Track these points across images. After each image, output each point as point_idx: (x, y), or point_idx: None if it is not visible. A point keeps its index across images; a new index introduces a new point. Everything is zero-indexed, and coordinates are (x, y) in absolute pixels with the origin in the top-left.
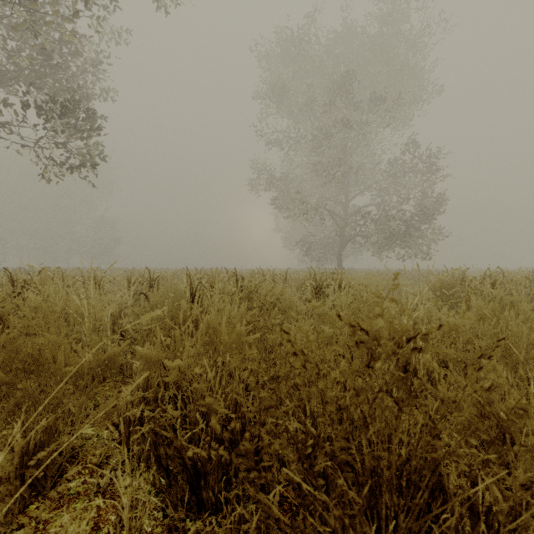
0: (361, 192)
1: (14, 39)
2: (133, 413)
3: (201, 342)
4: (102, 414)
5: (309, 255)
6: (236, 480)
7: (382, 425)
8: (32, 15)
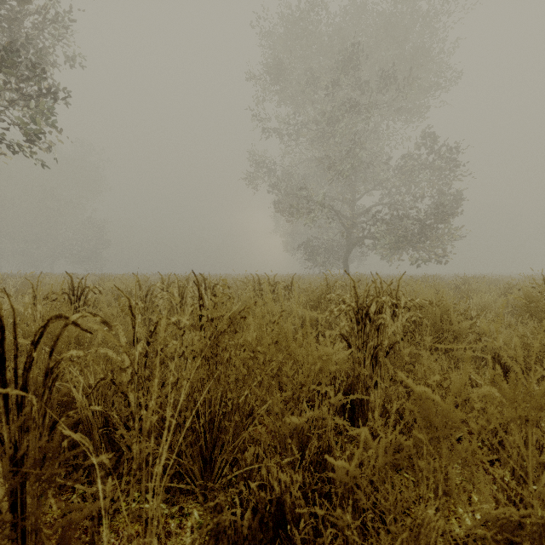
0: (370, 190)
1: None
2: None
3: None
4: None
5: (312, 260)
6: None
7: None
8: None
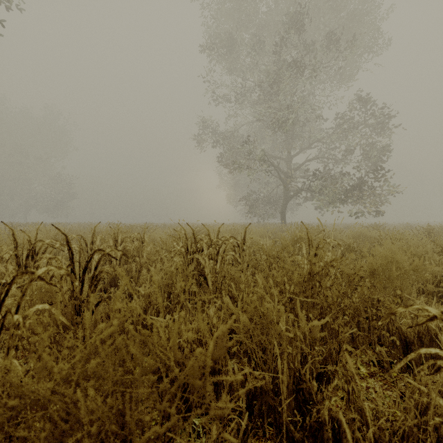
0: (305, 147)
1: None
2: None
3: None
4: None
5: (252, 210)
6: None
7: None
8: None
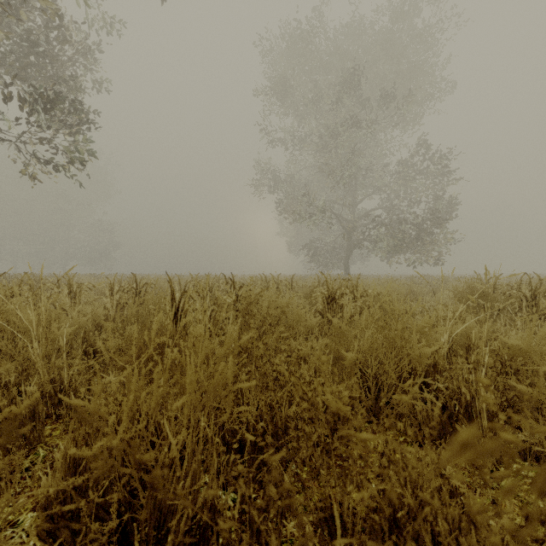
0: (369, 195)
1: None
2: None
3: (160, 393)
4: None
5: (314, 261)
6: None
7: None
8: None
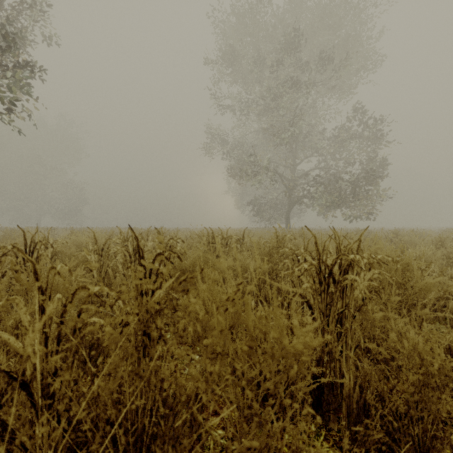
0: (308, 156)
1: None
2: None
3: None
4: None
5: (259, 216)
6: None
7: None
8: None
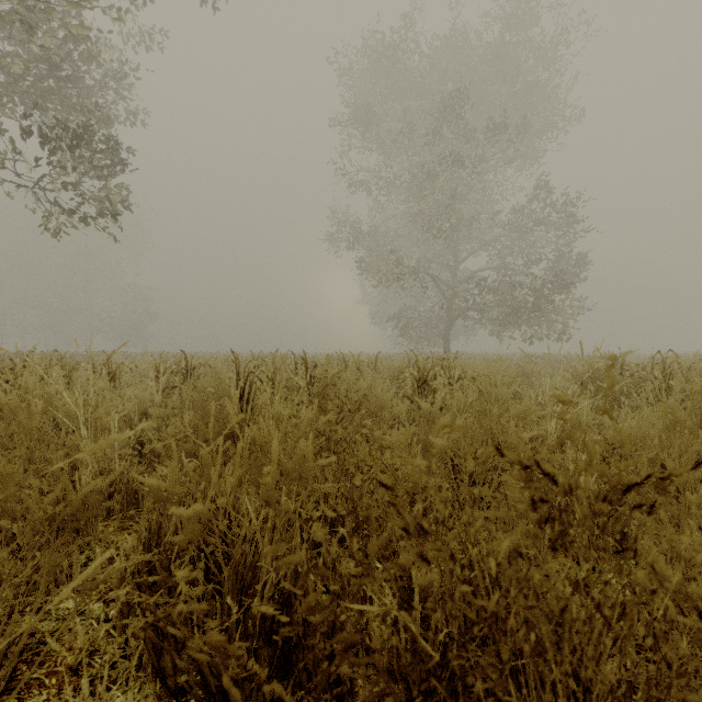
0: (475, 251)
1: (8, 43)
2: (116, 597)
3: (241, 469)
4: (74, 590)
5: (405, 335)
6: (296, 701)
7: (575, 659)
8: (24, 1)
